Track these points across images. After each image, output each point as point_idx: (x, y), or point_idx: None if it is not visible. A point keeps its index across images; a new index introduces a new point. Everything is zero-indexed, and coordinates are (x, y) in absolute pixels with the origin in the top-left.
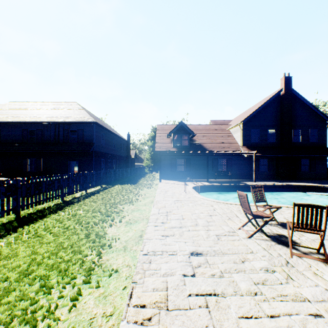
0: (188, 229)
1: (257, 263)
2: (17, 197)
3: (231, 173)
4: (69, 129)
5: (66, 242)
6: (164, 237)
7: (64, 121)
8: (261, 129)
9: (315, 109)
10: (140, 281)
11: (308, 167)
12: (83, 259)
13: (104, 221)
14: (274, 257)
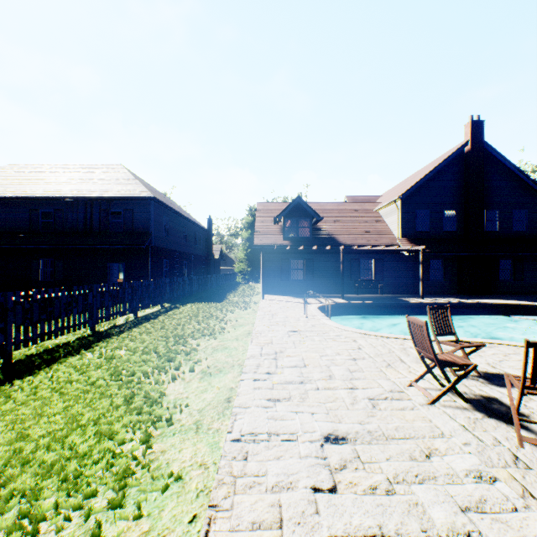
0: (315, 387)
1: (457, 459)
2: (6, 325)
3: (382, 283)
4: (110, 210)
5: (87, 414)
6: (271, 402)
7: (100, 195)
8: (431, 210)
9: (524, 177)
10: (226, 503)
11: (511, 274)
12: (116, 449)
13: (162, 370)
14: (487, 446)
